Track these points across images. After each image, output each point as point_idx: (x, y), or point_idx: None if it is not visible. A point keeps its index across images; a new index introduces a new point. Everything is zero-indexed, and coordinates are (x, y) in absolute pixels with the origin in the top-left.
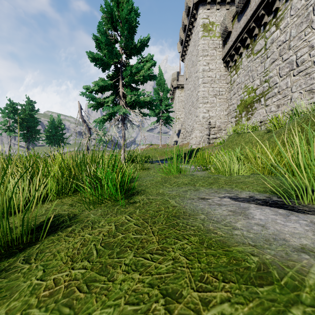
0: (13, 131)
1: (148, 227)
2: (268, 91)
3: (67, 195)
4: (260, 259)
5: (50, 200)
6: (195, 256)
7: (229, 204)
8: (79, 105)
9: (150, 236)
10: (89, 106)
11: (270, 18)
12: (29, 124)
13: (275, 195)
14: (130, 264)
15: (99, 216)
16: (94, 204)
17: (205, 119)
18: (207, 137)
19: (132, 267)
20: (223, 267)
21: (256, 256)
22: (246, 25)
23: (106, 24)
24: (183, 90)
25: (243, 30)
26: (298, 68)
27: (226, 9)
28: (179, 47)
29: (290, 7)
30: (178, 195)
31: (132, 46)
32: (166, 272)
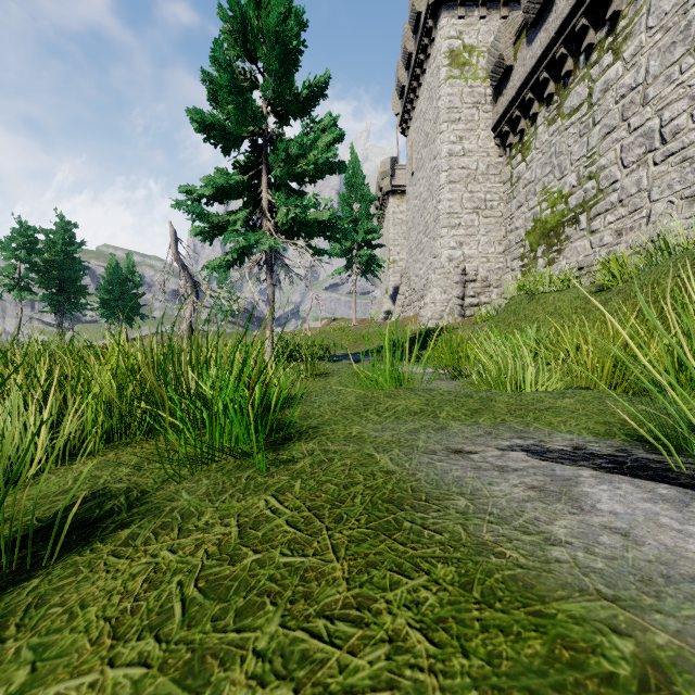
0: (26, 289)
1: (322, 531)
2: (596, 199)
3: (132, 439)
4: (640, 645)
5: (92, 451)
6: (452, 629)
7: (526, 466)
8: (172, 231)
9: (328, 560)
10: (193, 233)
11: (602, 36)
12: (64, 273)
13: (637, 444)
14: (270, 653)
15: (201, 497)
16: (194, 465)
17: (454, 262)
18: (458, 303)
19: (275, 663)
20: (536, 672)
21: (626, 634)
22: (546, 51)
23: (232, 46)
24: (404, 198)
25: (539, 63)
26: (664, 147)
27: (500, 16)
28: (396, 104)
29: (646, 10)
30: (398, 442)
31: (289, 97)
32: (370, 687)
